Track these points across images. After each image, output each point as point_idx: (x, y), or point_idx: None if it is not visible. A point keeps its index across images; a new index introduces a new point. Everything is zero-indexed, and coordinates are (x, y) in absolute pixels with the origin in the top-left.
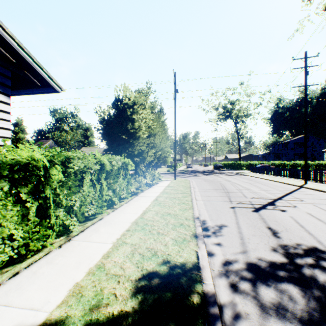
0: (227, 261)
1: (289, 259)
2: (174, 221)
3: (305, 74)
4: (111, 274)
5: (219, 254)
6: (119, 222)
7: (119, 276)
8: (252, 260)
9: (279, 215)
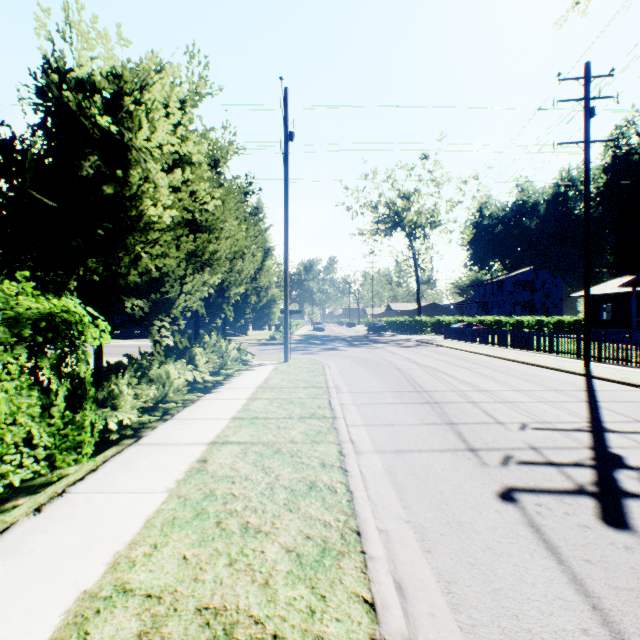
0: None
1: None
2: None
3: (586, 115)
4: None
5: None
6: None
7: None
8: None
9: None
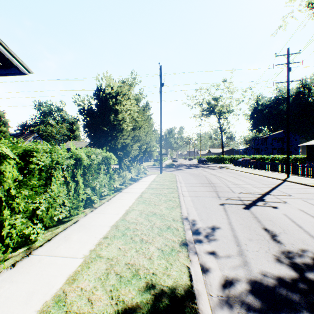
0: (226, 279)
1: (299, 273)
2: (161, 224)
3: (287, 70)
4: (72, 313)
5: (216, 269)
6: (97, 226)
7: None
8: (257, 277)
9: (272, 213)
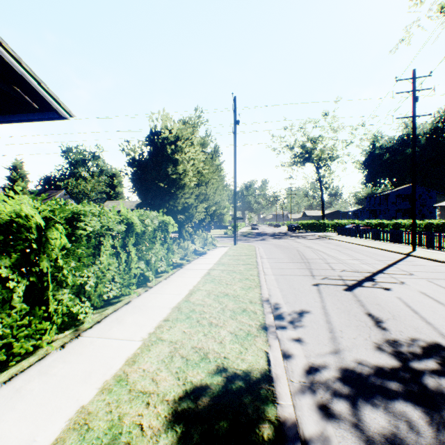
0: (312, 366)
1: (402, 362)
2: (234, 306)
3: (413, 101)
4: (137, 391)
5: (300, 355)
6: (154, 308)
7: (149, 395)
8: (349, 365)
9: (382, 296)
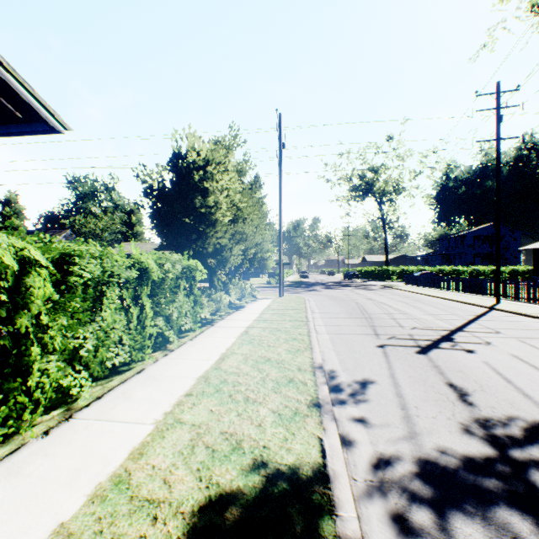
0: (381, 457)
1: (499, 450)
2: (278, 375)
3: (497, 120)
4: (141, 498)
5: (365, 442)
6: (174, 378)
7: (157, 505)
8: (430, 455)
9: (465, 360)
